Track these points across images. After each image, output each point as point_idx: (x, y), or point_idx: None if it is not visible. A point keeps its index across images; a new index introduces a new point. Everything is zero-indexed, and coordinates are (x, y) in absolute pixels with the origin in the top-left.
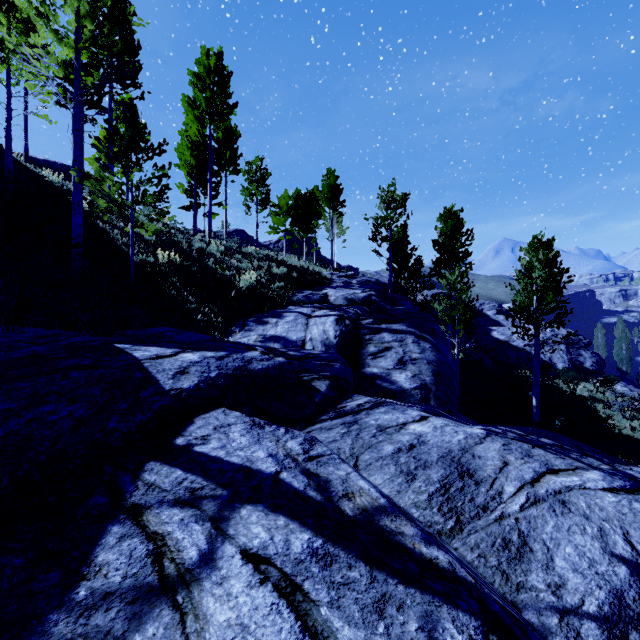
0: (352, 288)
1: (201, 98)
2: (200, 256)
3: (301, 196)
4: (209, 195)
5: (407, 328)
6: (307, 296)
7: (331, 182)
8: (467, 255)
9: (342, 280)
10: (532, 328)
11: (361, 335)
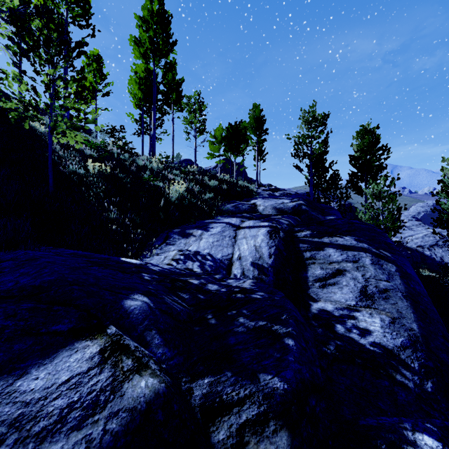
0: (280, 198)
1: (145, 37)
2: (139, 170)
3: (232, 125)
4: (153, 121)
5: (357, 243)
6: (236, 206)
7: (256, 114)
8: (382, 168)
9: (267, 193)
10: (422, 232)
11: (300, 251)
